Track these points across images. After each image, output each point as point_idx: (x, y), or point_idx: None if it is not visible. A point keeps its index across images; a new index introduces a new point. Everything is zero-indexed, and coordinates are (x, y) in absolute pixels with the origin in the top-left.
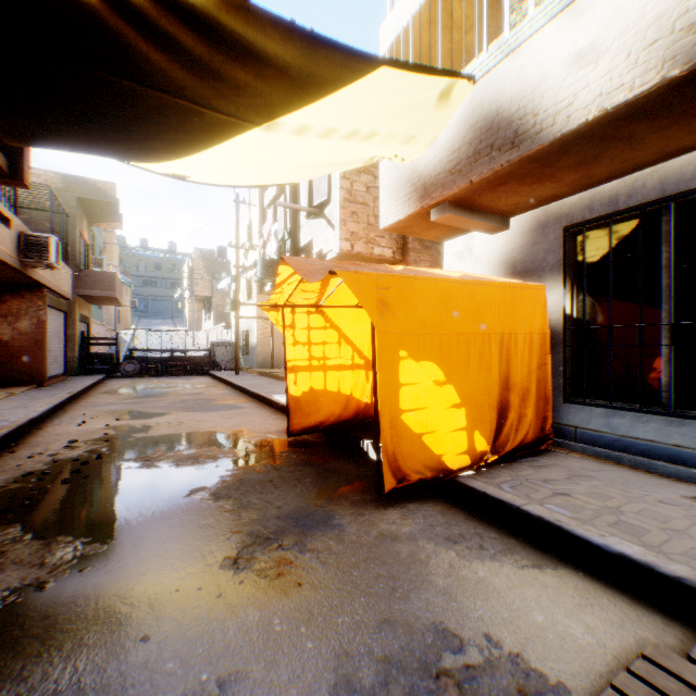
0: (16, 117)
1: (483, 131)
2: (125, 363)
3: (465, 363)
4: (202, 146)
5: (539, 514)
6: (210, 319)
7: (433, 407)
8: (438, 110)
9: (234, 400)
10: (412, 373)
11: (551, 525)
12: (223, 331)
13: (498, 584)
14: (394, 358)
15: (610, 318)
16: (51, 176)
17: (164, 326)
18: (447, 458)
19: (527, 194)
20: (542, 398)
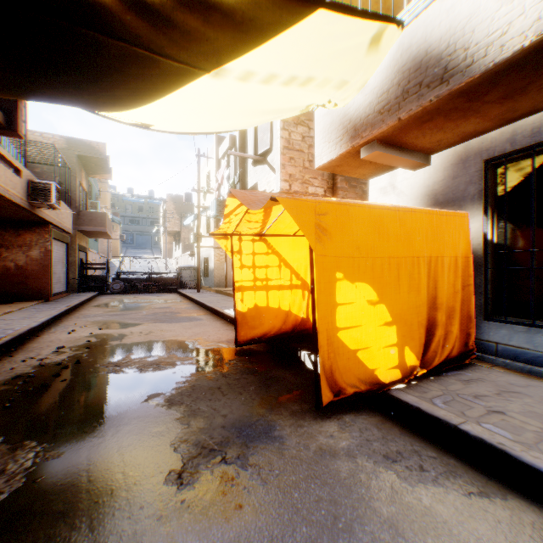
0: None
1: (411, 71)
2: (113, 283)
3: (396, 284)
4: (160, 93)
5: (479, 435)
6: (179, 249)
7: (367, 325)
8: (369, 55)
9: (194, 313)
10: (348, 293)
11: (494, 449)
12: (188, 258)
13: (446, 516)
14: (331, 279)
15: (533, 242)
16: (57, 139)
17: (145, 255)
18: (380, 372)
19: (451, 130)
20: (465, 316)
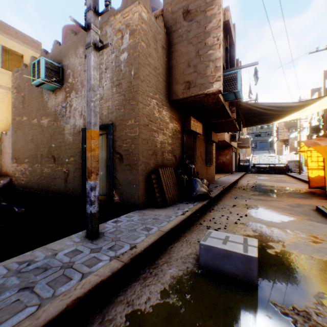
0: (245, 126)
1: None
2: (251, 168)
3: None
4: (279, 119)
5: None
6: (287, 149)
7: None
8: None
9: (293, 182)
10: None
11: None
12: (293, 155)
13: None
14: None
15: None
16: None
17: (264, 154)
18: None
19: None
20: None
